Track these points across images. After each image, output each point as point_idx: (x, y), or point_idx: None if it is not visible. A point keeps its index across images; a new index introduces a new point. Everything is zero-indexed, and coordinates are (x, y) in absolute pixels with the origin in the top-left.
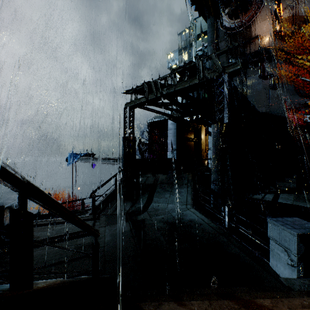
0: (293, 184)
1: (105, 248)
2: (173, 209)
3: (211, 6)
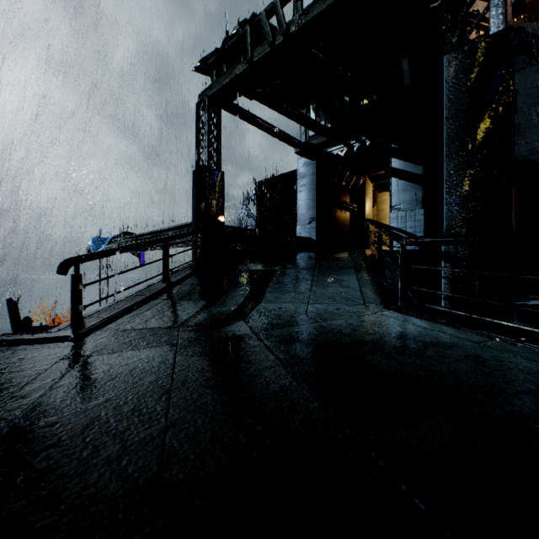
0: None
1: None
2: (325, 313)
3: None
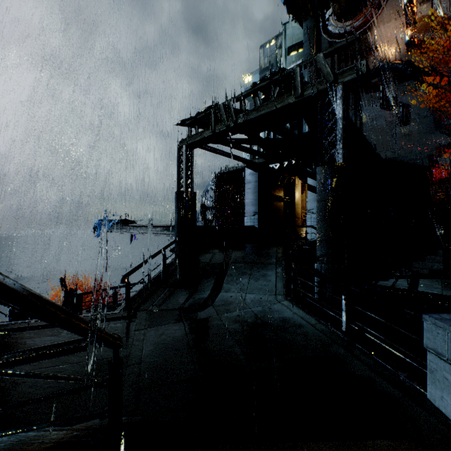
0: (438, 265)
1: (142, 366)
2: (254, 301)
3: (310, 2)
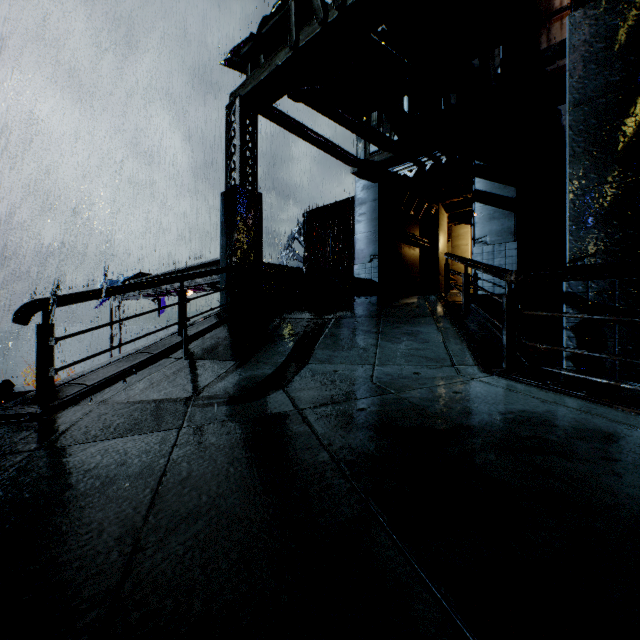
0: None
1: None
2: (399, 379)
3: None
